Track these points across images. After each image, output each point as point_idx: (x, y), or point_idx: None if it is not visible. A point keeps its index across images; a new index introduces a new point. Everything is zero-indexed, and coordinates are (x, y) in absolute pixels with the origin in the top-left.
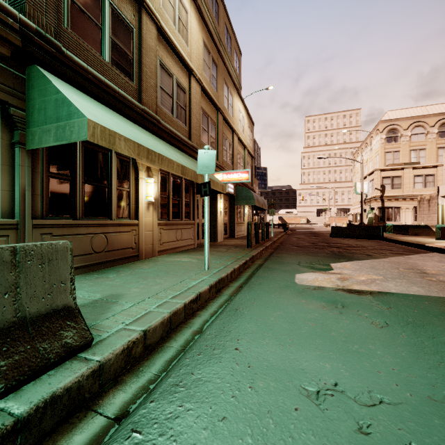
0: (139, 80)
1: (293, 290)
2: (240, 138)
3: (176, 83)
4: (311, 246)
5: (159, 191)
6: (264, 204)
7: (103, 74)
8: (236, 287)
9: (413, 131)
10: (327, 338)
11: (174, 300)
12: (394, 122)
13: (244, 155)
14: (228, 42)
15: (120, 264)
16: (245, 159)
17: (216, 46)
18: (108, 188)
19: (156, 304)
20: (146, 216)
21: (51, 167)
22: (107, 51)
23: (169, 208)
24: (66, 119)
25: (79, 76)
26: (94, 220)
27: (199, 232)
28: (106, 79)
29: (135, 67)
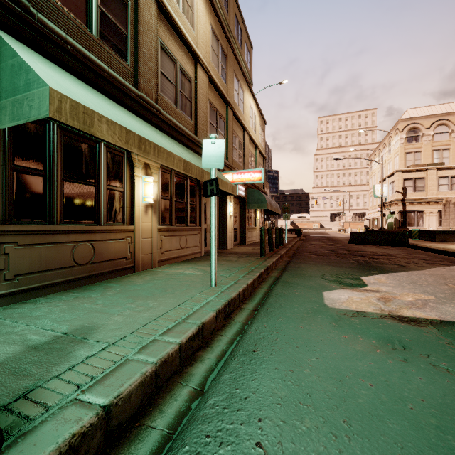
0: (135, 61)
1: (325, 318)
2: (251, 136)
3: (180, 70)
4: (331, 254)
5: (160, 192)
6: (277, 208)
7: (90, 50)
8: (250, 310)
9: (436, 129)
10: (405, 419)
11: (166, 337)
12: (415, 120)
13: (255, 155)
14: (238, 34)
15: (111, 278)
16: (257, 160)
17: (225, 33)
18: (96, 186)
19: (139, 346)
20: (143, 221)
21: (17, 159)
22: (94, 22)
23: (171, 211)
24: (24, 91)
25: (54, 46)
26: (76, 226)
27: (206, 238)
28: (91, 55)
29: (130, 46)
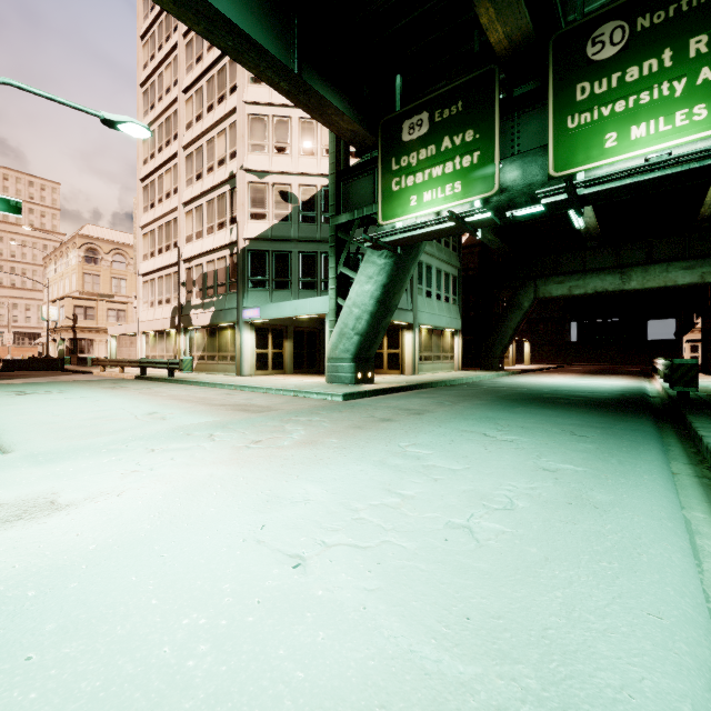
0: None
1: None
2: None
3: None
4: None
5: None
6: None
7: None
8: None
9: (115, 257)
10: None
11: None
12: (95, 241)
13: None
14: None
15: None
16: None
17: None
18: None
19: None
20: None
21: None
22: None
23: None
24: None
25: None
26: None
27: None
28: None
29: None
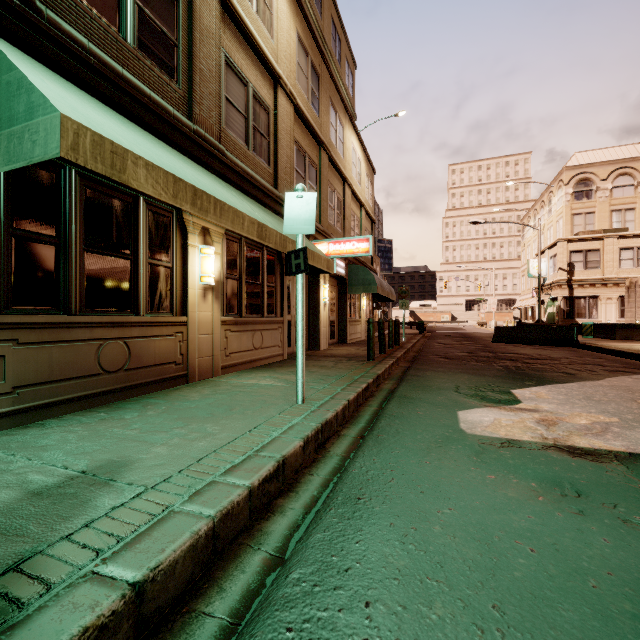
0: (189, 82)
1: (462, 449)
2: (354, 190)
3: (254, 95)
4: (468, 357)
5: (224, 269)
6: (391, 293)
7: (123, 65)
8: (353, 438)
9: (615, 181)
10: (585, 604)
11: (230, 477)
12: (586, 168)
13: (360, 218)
14: (336, 46)
15: (154, 391)
16: (362, 224)
17: (318, 44)
18: (132, 260)
19: (190, 491)
20: (201, 309)
21: (16, 220)
22: (130, 25)
23: (241, 296)
24: (24, 120)
25: (71, 58)
26: (103, 316)
27: (291, 335)
28: (125, 71)
29: (181, 60)
